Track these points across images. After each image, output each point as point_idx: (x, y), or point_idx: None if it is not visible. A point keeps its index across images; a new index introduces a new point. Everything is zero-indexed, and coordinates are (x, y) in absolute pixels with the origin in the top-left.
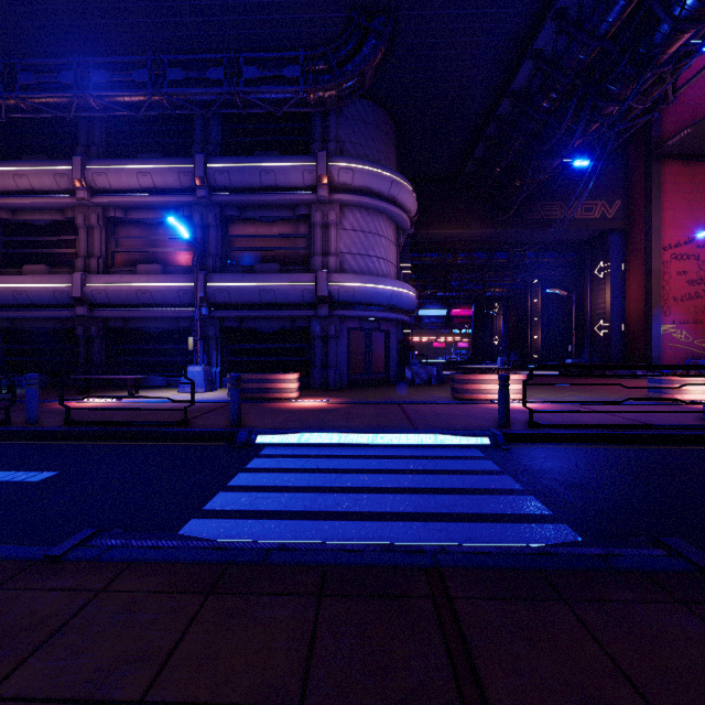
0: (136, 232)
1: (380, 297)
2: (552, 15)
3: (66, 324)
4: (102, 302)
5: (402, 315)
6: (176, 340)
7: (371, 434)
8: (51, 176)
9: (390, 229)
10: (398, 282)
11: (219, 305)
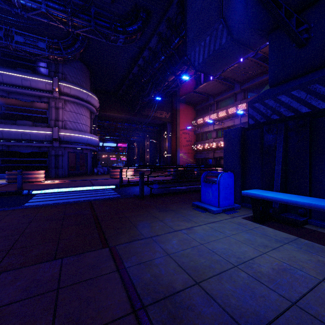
0: None
1: (83, 140)
2: (142, 57)
3: None
4: None
5: (92, 147)
6: None
7: (78, 187)
8: None
9: (87, 112)
10: (90, 134)
11: None
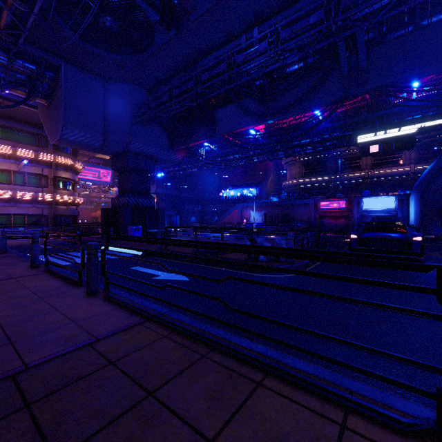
0: None
1: None
2: None
3: None
4: None
5: None
6: None
7: None
8: None
9: None
10: None
11: None
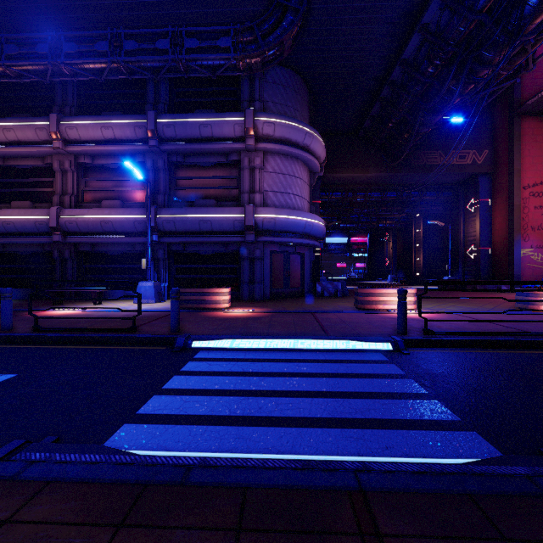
0: (101, 175)
1: (296, 227)
2: None
3: (45, 248)
4: (74, 230)
5: (314, 241)
6: (133, 261)
7: (290, 340)
8: (32, 130)
9: (304, 172)
10: (310, 214)
11: (167, 233)
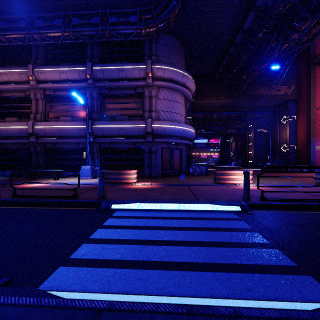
0: (59, 101)
1: (177, 132)
2: None
3: (26, 146)
4: (42, 135)
5: (188, 141)
6: (78, 154)
7: (174, 204)
8: (18, 74)
9: (182, 99)
10: (186, 125)
11: (99, 136)
